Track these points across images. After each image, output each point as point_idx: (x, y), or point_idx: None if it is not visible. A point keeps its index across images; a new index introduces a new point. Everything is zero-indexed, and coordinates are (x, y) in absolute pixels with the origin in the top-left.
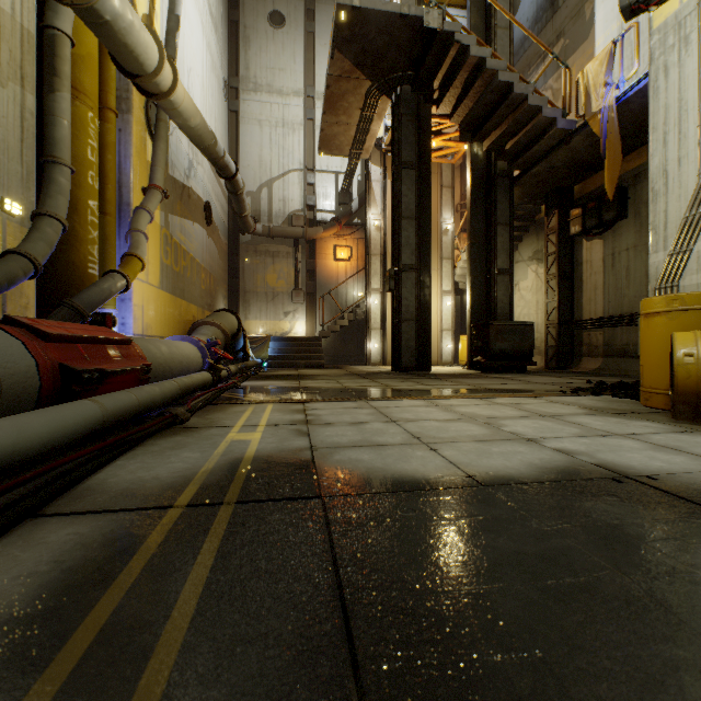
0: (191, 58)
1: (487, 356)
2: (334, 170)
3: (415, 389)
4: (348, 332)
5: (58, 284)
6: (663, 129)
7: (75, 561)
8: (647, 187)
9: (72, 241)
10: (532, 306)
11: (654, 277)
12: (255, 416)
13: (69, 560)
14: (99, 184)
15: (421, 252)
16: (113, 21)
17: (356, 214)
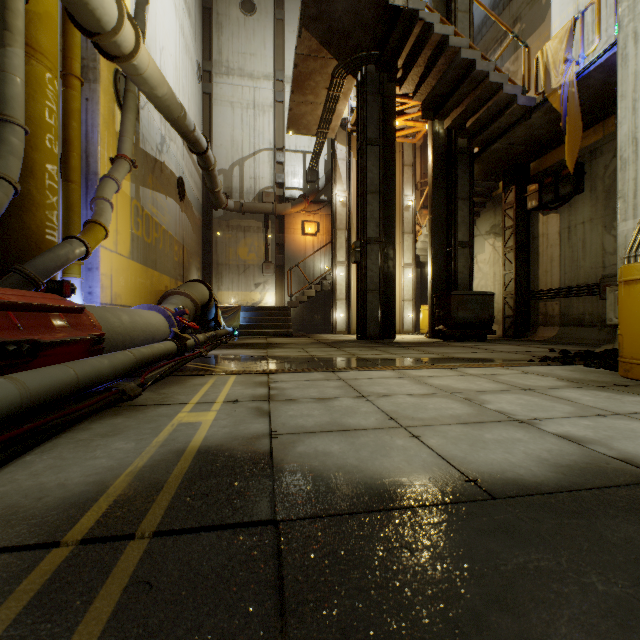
0: (163, 37)
1: (449, 325)
2: (302, 150)
3: (382, 358)
4: (315, 302)
5: (12, 250)
6: (632, 96)
7: None
8: (603, 163)
9: (28, 205)
10: (490, 277)
11: (623, 246)
12: (214, 390)
13: None
14: (63, 151)
15: (385, 225)
16: None
17: (323, 191)
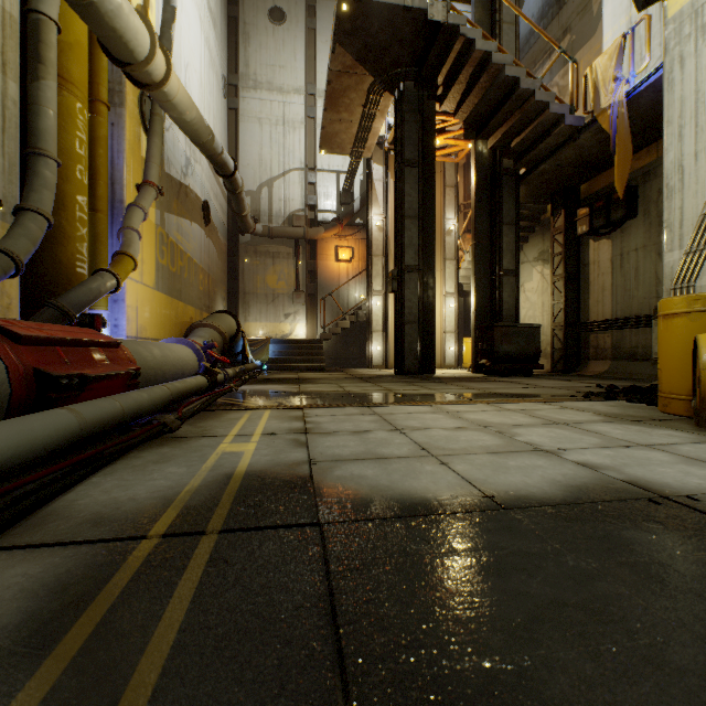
0: (188, 53)
1: (493, 359)
2: (336, 169)
3: (420, 393)
4: (350, 334)
5: (44, 283)
6: (678, 123)
7: (13, 615)
8: (657, 186)
9: (59, 238)
10: (538, 307)
11: (669, 277)
12: (251, 424)
13: (7, 614)
14: (89, 180)
15: (424, 252)
16: (99, 2)
17: (358, 214)
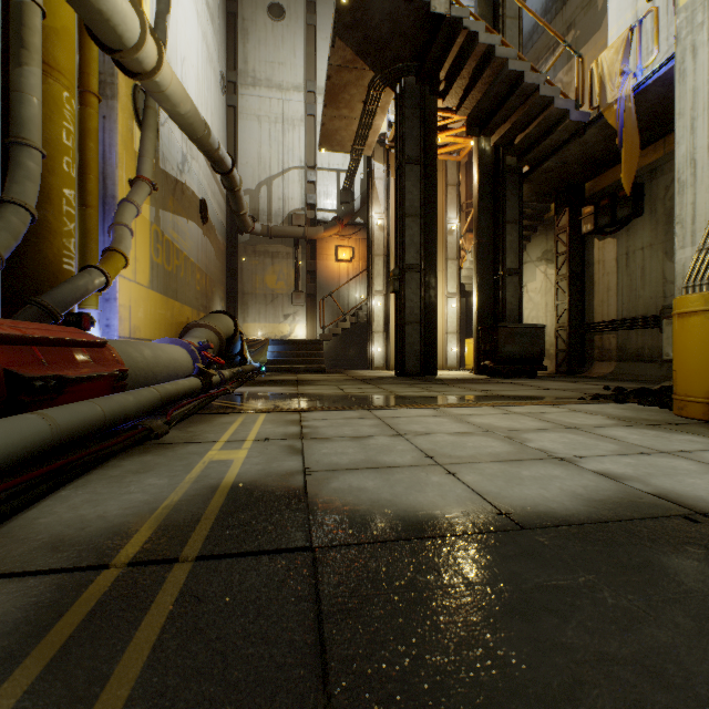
0: (184, 47)
1: (496, 360)
2: (336, 168)
3: (422, 396)
4: (350, 335)
5: (28, 280)
6: (690, 115)
7: None
8: (664, 183)
9: (44, 233)
10: (541, 308)
11: (680, 275)
12: (244, 429)
13: None
14: (79, 174)
15: (426, 251)
16: None
17: (358, 213)
